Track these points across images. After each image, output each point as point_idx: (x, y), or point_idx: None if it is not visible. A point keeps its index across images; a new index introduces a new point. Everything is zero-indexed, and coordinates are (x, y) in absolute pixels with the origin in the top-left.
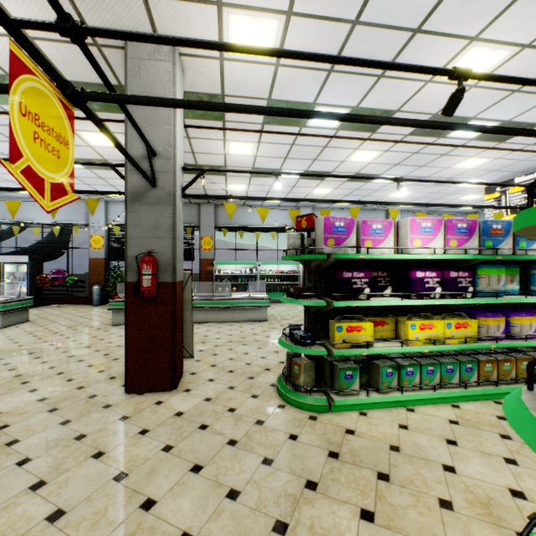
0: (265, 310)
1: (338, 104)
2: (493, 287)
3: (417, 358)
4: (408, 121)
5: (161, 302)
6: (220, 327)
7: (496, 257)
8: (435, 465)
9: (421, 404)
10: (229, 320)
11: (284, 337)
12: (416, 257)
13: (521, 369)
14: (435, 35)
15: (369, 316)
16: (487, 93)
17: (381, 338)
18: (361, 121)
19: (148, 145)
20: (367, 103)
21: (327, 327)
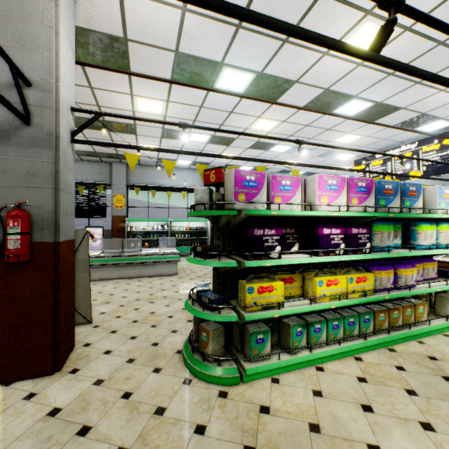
0: (174, 264)
1: (245, 67)
2: (385, 242)
3: (322, 313)
4: (341, 43)
5: (38, 267)
6: (129, 283)
7: (389, 215)
8: (360, 447)
9: (328, 360)
10: (138, 275)
11: (191, 299)
12: (324, 214)
13: (406, 316)
14: (338, 1)
15: (278, 273)
16: (370, 73)
17: (290, 296)
18: (289, 32)
19: (13, 66)
20: (271, 69)
21: (237, 287)
